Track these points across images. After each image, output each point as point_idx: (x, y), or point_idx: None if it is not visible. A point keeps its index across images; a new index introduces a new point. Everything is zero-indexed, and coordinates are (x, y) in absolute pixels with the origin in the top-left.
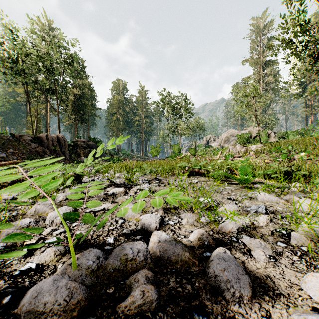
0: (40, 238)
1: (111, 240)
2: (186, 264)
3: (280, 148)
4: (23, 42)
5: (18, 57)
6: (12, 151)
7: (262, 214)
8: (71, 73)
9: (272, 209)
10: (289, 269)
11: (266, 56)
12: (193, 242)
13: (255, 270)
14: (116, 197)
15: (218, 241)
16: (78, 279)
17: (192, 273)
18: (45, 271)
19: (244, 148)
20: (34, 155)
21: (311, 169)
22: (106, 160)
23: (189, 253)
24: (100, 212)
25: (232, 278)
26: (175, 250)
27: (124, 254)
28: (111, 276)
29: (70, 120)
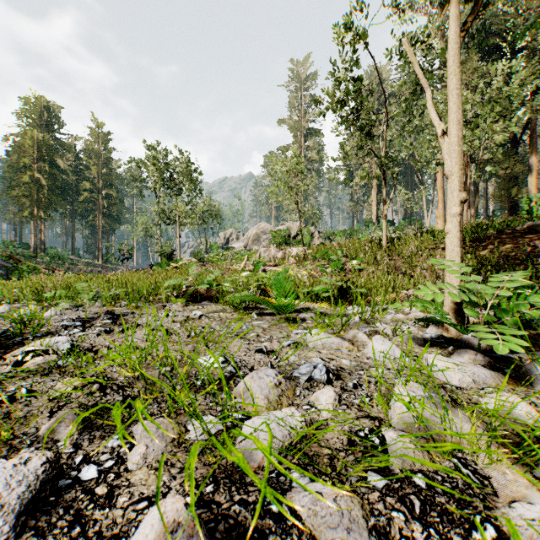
0: None
1: None
2: None
3: (328, 253)
4: None
5: None
6: None
7: (323, 383)
8: None
9: (334, 364)
10: None
11: (309, 121)
12: None
13: None
14: None
15: (224, 533)
16: None
17: None
18: None
19: (282, 252)
20: None
21: (368, 284)
22: (0, 272)
23: None
24: None
25: None
26: None
27: None
28: None
29: None
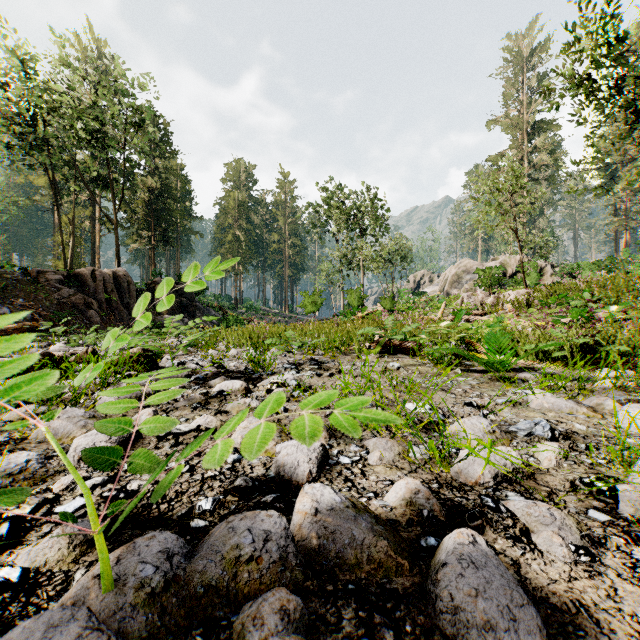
0: (42, 501)
1: (208, 506)
2: (381, 570)
3: (566, 297)
4: (45, 82)
5: (34, 113)
6: (21, 303)
7: (545, 439)
8: (141, 146)
9: (563, 427)
10: (628, 583)
11: (535, 112)
12: (395, 511)
13: (547, 587)
14: (227, 400)
15: (451, 507)
16: (111, 621)
17: (395, 596)
18: (40, 590)
19: (493, 297)
20: (67, 311)
21: (634, 340)
22: (214, 322)
23: (386, 541)
24: (190, 434)
25: (497, 619)
26: (355, 535)
27: (234, 546)
28: (198, 605)
29: (141, 242)
